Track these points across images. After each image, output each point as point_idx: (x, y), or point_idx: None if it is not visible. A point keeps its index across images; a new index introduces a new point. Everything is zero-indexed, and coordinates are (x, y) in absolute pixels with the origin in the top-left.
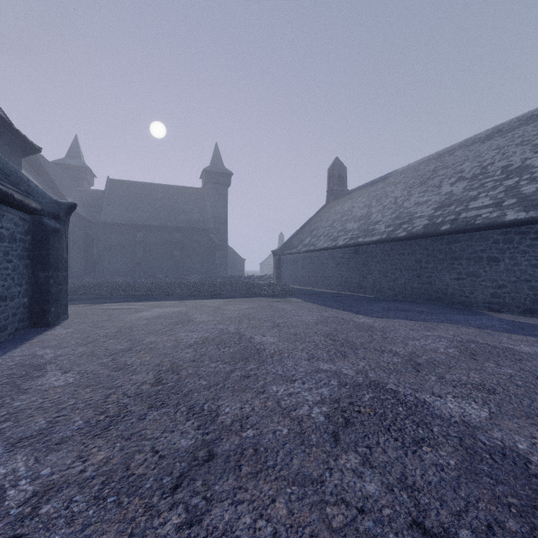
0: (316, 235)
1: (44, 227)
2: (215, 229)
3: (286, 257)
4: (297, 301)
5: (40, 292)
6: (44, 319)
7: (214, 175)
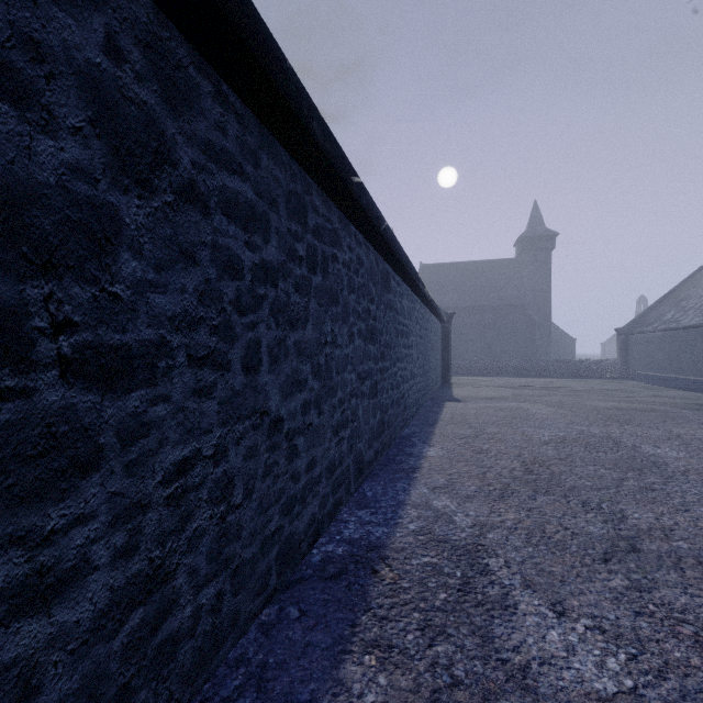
0: (683, 308)
1: (446, 329)
2: (534, 304)
3: (635, 337)
4: (634, 383)
5: (445, 364)
6: (446, 379)
7: (533, 240)
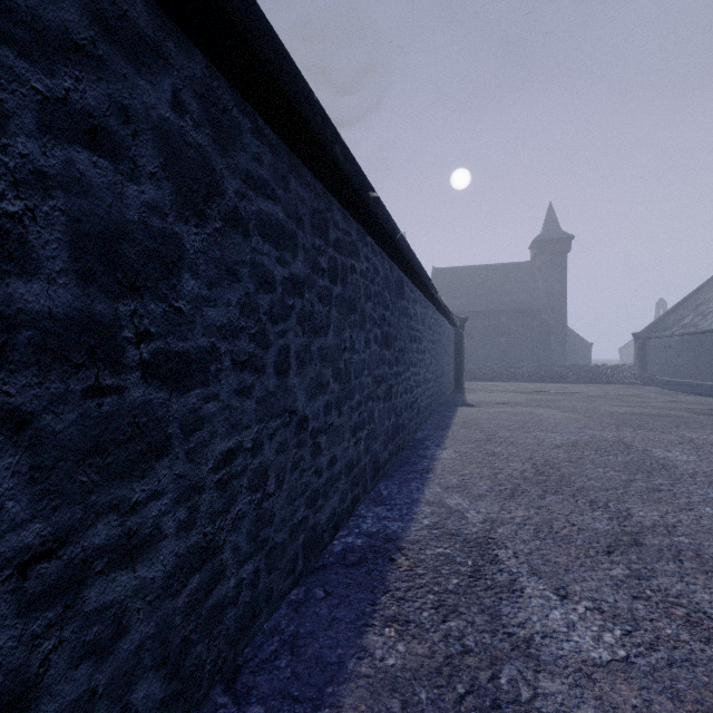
0: (702, 312)
1: (459, 334)
2: (549, 308)
3: (653, 342)
4: (651, 388)
5: (458, 369)
6: (459, 384)
7: (548, 243)
